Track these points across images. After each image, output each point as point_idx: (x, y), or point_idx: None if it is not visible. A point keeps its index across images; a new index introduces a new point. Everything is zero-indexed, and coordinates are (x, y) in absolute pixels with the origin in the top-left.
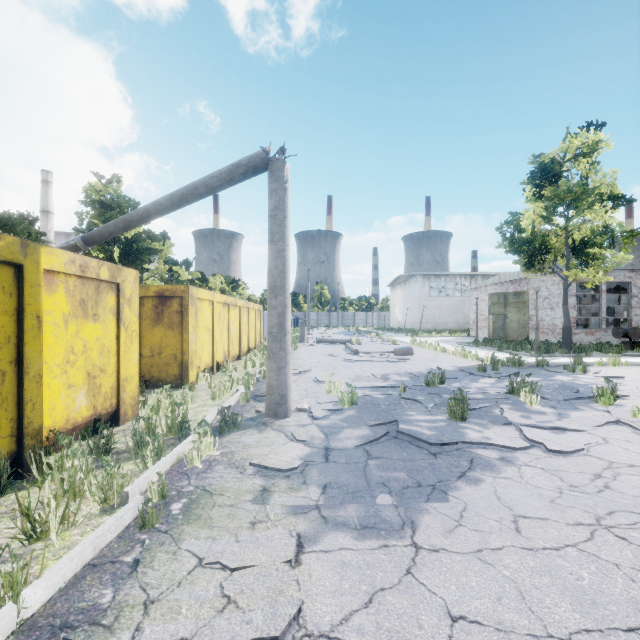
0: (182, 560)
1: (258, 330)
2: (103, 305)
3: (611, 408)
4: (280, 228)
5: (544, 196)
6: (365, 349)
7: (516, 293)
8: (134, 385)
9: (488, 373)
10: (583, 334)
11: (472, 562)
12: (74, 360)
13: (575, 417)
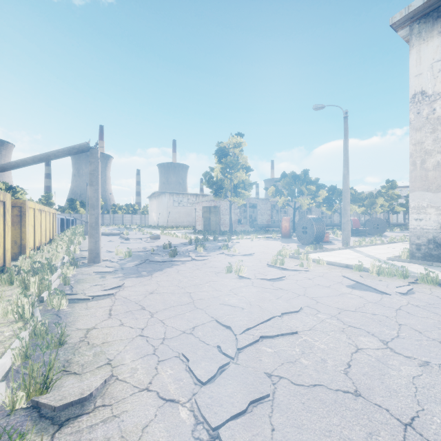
0: (86, 286)
1: (54, 227)
2: None
3: (224, 250)
4: (96, 179)
5: (222, 162)
6: (133, 237)
7: (215, 206)
8: (9, 254)
9: (192, 244)
10: (240, 227)
11: (165, 276)
12: None
13: (211, 253)
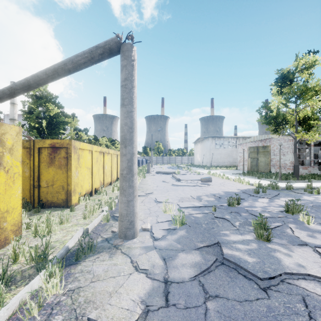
0: None
1: None
2: None
3: None
4: (129, 94)
5: (283, 92)
6: (183, 177)
7: (263, 146)
8: (16, 214)
9: (260, 194)
10: (301, 169)
11: None
12: None
13: None
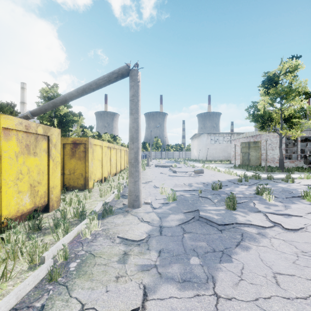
0: (71, 306)
1: (126, 160)
2: (39, 147)
3: None
4: (135, 106)
5: (269, 93)
6: (179, 170)
7: (254, 142)
8: (58, 190)
9: (243, 183)
10: (288, 162)
11: (253, 308)
12: (22, 177)
13: (294, 208)
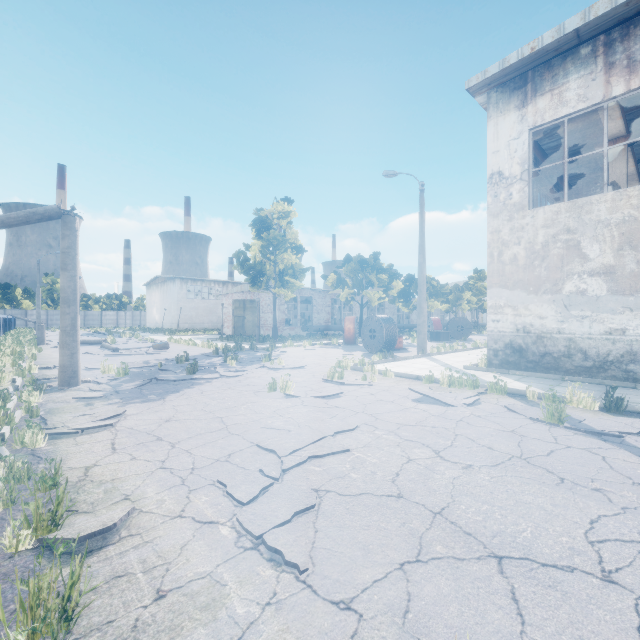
0: (66, 417)
1: None
2: None
3: (266, 363)
4: (73, 261)
5: (263, 238)
6: (123, 347)
7: (251, 300)
8: None
9: (220, 355)
10: (289, 330)
11: (184, 399)
12: None
13: (248, 367)
